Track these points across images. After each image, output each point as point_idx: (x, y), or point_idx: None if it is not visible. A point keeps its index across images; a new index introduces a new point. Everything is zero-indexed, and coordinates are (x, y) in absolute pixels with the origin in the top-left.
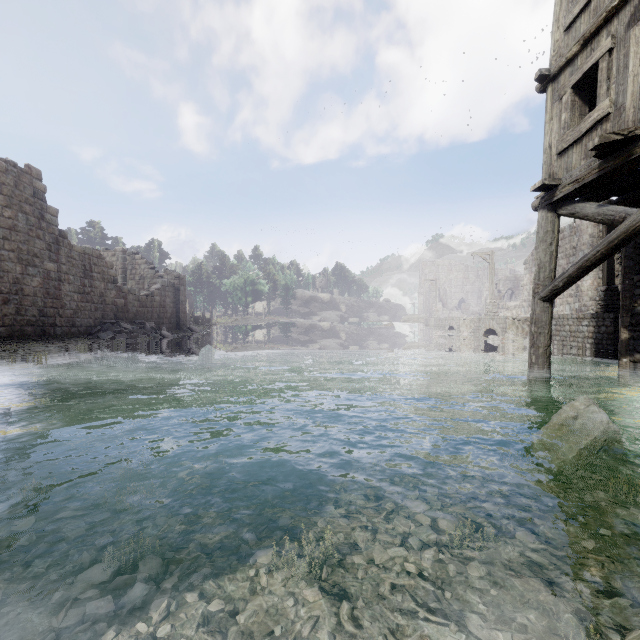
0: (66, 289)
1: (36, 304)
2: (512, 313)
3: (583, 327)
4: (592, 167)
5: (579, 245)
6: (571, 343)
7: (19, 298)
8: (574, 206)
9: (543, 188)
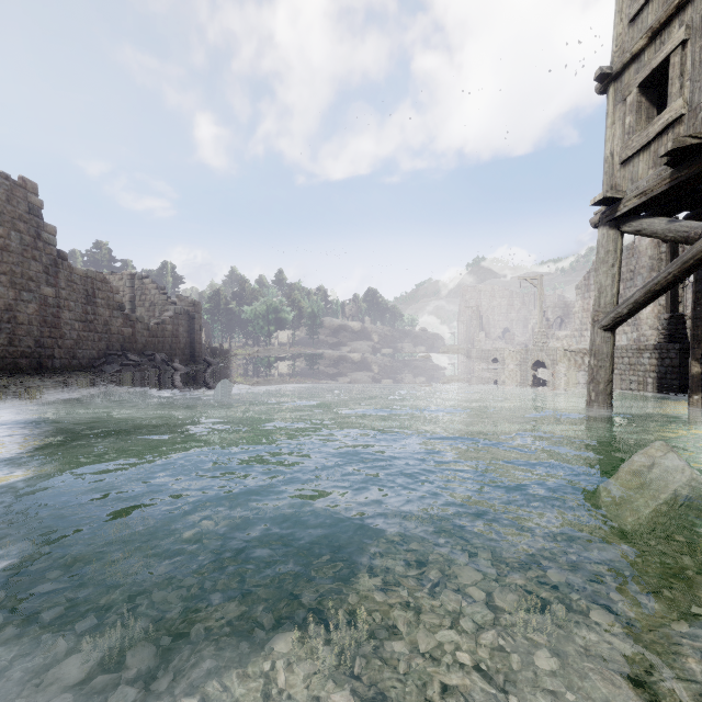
0: (66, 317)
1: (31, 334)
2: (562, 344)
3: (644, 359)
4: (662, 177)
5: (637, 268)
6: (630, 377)
7: (12, 327)
8: (640, 222)
9: (604, 202)
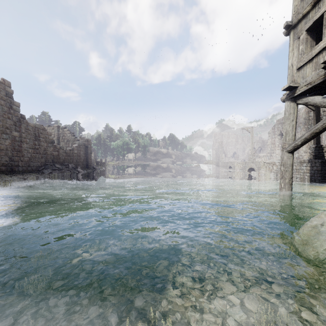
0: (25, 146)
1: (7, 154)
2: (262, 159)
3: (303, 167)
4: (320, 75)
5: (298, 124)
6: (296, 175)
7: None
8: (307, 98)
9: (289, 88)
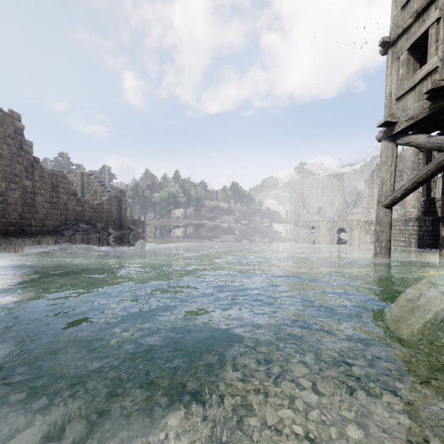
0: (39, 199)
1: (17, 210)
2: (356, 217)
3: (409, 227)
4: (424, 107)
5: (404, 169)
6: (400, 238)
7: (4, 206)
8: (409, 137)
9: (385, 124)
